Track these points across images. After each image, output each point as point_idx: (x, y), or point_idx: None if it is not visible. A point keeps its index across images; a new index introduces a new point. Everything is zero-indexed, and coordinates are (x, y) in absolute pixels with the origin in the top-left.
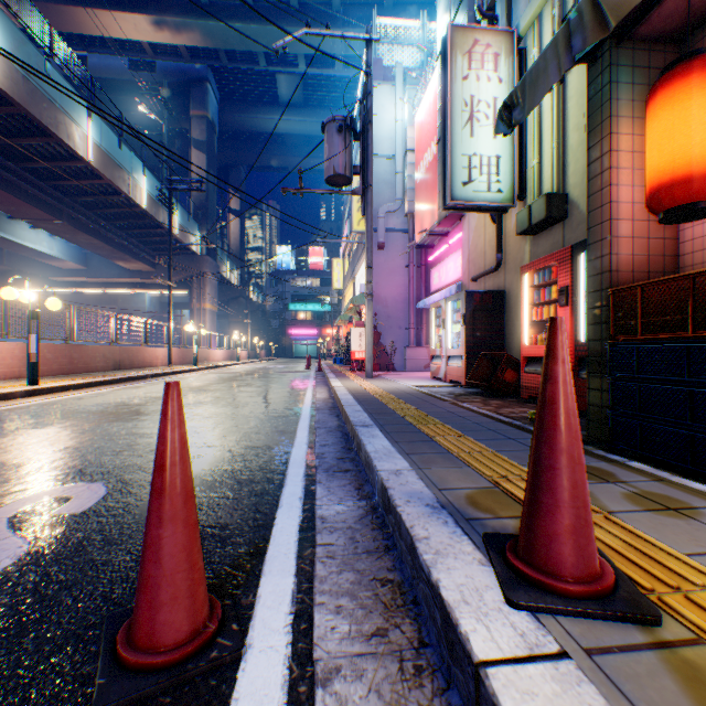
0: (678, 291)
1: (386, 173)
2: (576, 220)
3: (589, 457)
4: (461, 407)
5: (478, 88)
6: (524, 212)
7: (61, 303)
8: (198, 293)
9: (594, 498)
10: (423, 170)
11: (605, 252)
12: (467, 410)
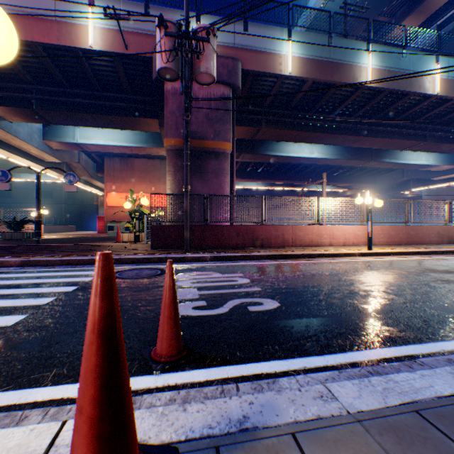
0: None
1: None
2: None
3: None
4: None
5: None
6: None
7: (380, 203)
8: None
9: None
10: None
11: None
12: None
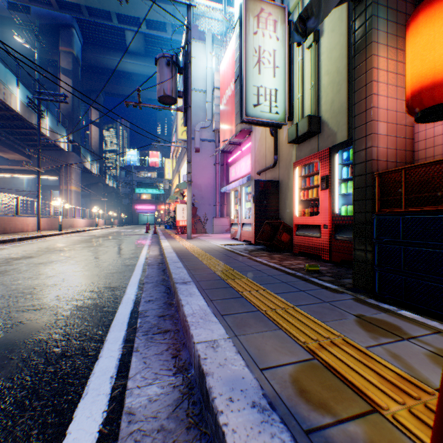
0: (441, 172)
1: (201, 102)
2: (327, 133)
3: (369, 307)
4: (256, 261)
5: (263, 42)
6: (293, 127)
7: None
8: (65, 179)
9: (408, 366)
10: (225, 101)
11: (369, 145)
12: (261, 264)
